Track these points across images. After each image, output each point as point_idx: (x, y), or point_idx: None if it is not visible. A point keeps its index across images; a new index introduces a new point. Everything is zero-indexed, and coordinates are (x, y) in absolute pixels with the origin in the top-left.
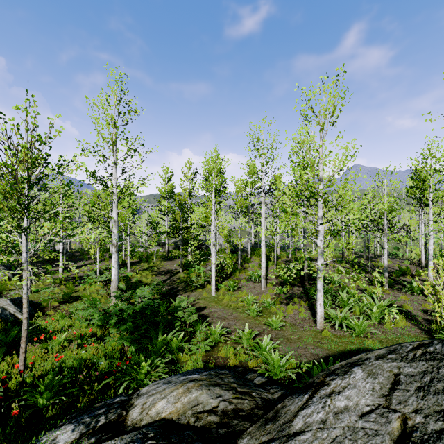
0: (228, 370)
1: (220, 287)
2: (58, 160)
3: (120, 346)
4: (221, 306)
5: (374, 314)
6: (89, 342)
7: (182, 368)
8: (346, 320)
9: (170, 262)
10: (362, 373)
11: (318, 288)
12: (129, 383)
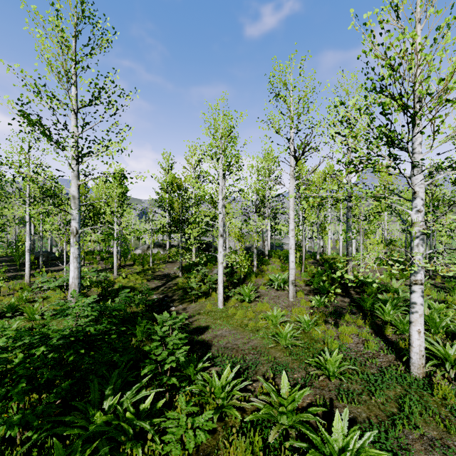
0: None
1: (230, 296)
2: None
3: None
4: (232, 325)
5: None
6: None
7: None
8: None
9: (170, 265)
10: None
11: (415, 300)
12: None
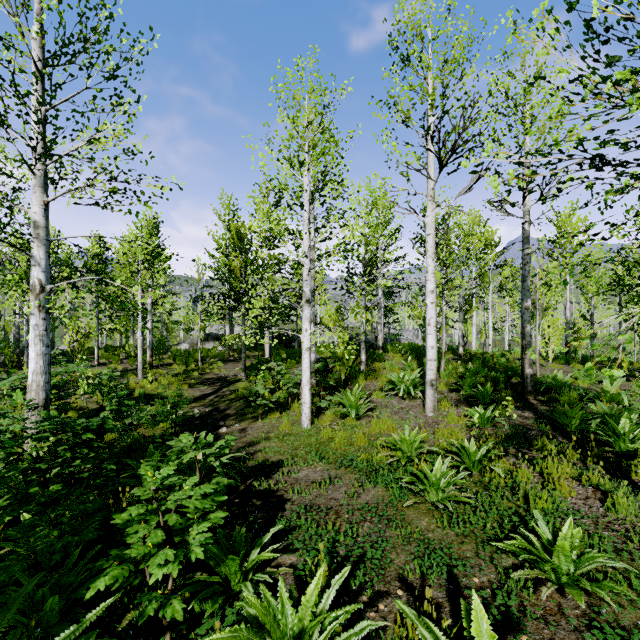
0: None
1: (323, 409)
2: None
3: None
4: (327, 460)
5: None
6: None
7: None
8: None
9: (229, 365)
10: None
11: None
12: None
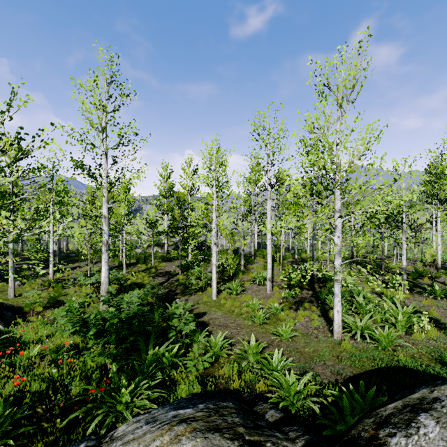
0: (232, 401)
1: (221, 290)
2: (18, 133)
3: (103, 361)
4: (223, 311)
5: (399, 322)
6: (64, 357)
7: (175, 390)
8: (367, 329)
9: (169, 263)
10: (437, 428)
11: (335, 292)
12: (103, 417)
